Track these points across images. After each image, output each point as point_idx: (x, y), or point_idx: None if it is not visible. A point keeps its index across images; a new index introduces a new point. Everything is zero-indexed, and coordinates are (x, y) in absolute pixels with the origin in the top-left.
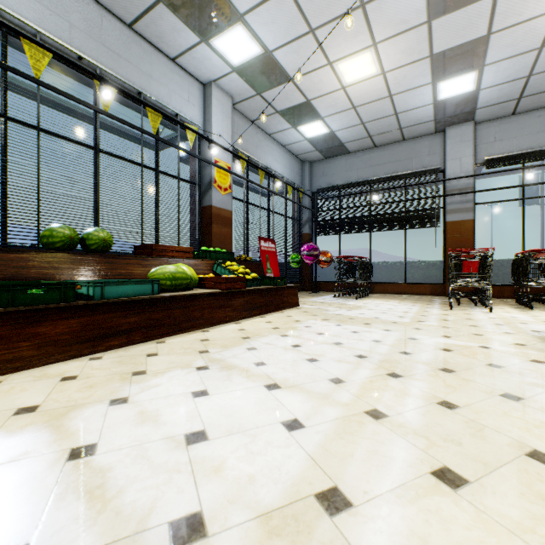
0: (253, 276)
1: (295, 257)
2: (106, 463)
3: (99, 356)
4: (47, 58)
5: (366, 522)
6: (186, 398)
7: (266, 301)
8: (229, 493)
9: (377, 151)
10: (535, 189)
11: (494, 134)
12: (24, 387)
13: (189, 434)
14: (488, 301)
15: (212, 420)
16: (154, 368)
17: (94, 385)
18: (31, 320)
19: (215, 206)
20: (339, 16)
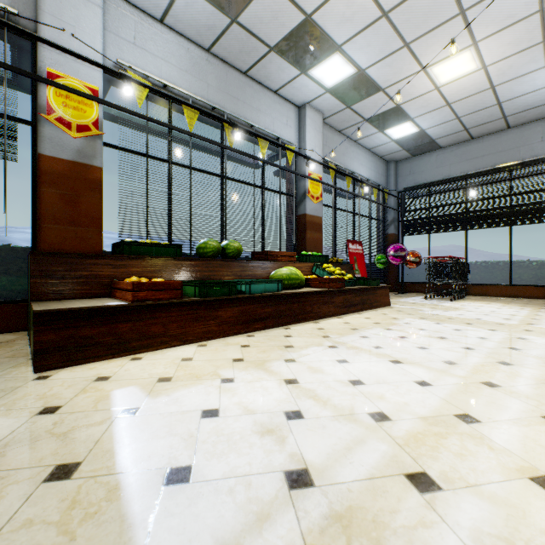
0: (349, 277)
1: (381, 258)
2: (310, 387)
3: (251, 334)
4: (196, 115)
5: (492, 429)
6: (334, 363)
7: (361, 299)
8: (395, 407)
9: (474, 143)
10: None
11: None
12: (223, 348)
13: (350, 380)
14: None
15: (361, 375)
16: (297, 344)
17: (265, 351)
18: (215, 307)
19: (308, 214)
20: (436, 27)
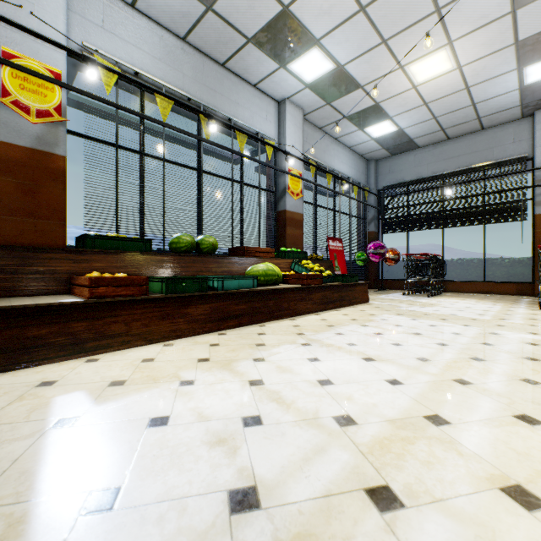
0: (327, 273)
1: (361, 255)
2: (275, 389)
3: (223, 333)
4: (170, 105)
5: (462, 431)
6: (305, 362)
7: (340, 296)
8: (362, 409)
9: (451, 143)
10: None
11: None
12: (190, 347)
13: (319, 380)
14: None
15: (331, 374)
16: (269, 342)
17: (235, 350)
18: (184, 304)
19: (288, 210)
20: (412, 24)
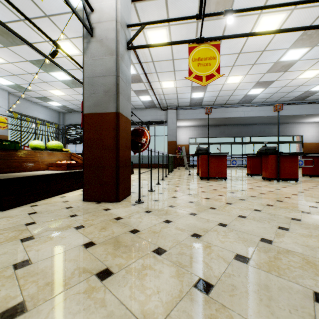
0: None
1: None
2: None
3: None
4: None
5: None
6: None
7: None
8: None
9: None
10: None
11: None
12: None
13: None
14: None
15: None
16: None
17: None
18: None
19: None
20: (39, 82)
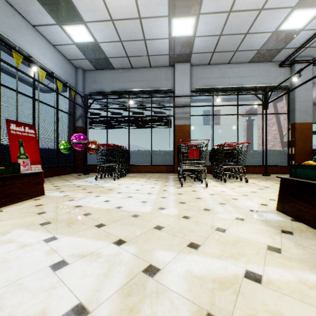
0: None
1: (65, 144)
2: None
3: None
4: None
5: None
6: None
7: None
8: None
9: (133, 71)
10: (209, 117)
11: (200, 74)
12: None
13: None
14: (204, 178)
15: None
16: None
17: None
18: None
19: None
20: None
